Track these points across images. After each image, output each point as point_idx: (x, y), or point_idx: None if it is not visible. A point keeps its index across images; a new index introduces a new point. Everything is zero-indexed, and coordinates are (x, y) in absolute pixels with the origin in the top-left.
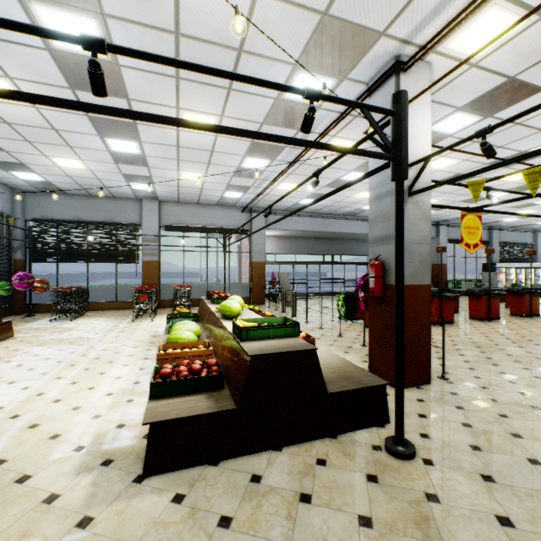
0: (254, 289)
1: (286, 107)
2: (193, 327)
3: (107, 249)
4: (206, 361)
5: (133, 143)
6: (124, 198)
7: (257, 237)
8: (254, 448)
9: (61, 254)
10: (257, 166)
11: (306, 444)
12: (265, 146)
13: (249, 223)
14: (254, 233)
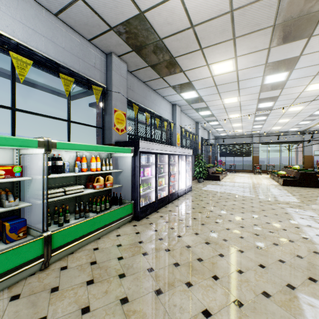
0: (305, 167)
1: (314, 114)
2: (284, 172)
3: (240, 152)
4: (290, 175)
5: (260, 125)
6: (246, 135)
7: (307, 144)
8: (301, 186)
9: (226, 154)
10: (305, 123)
11: (313, 188)
12: (308, 120)
13: (302, 138)
14: (305, 142)
